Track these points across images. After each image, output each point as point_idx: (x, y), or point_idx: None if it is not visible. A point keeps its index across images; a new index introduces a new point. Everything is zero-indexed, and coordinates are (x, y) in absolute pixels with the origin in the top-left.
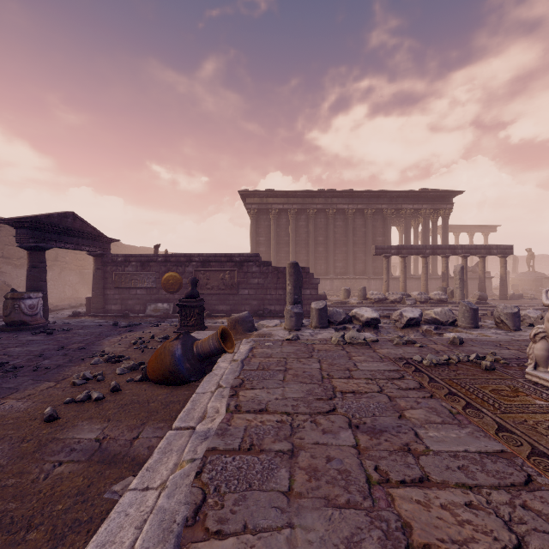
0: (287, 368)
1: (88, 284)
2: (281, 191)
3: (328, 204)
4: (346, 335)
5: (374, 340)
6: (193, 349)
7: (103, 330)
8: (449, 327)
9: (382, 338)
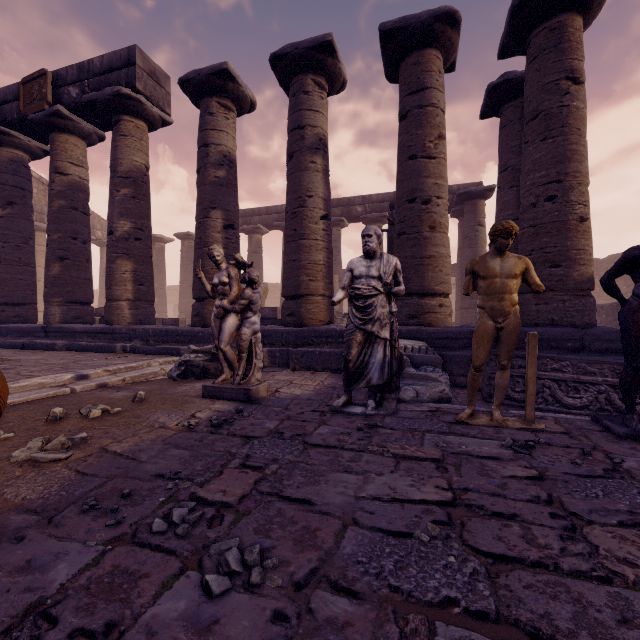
0: None
1: None
2: None
3: None
4: None
5: None
6: None
7: None
8: None
9: None
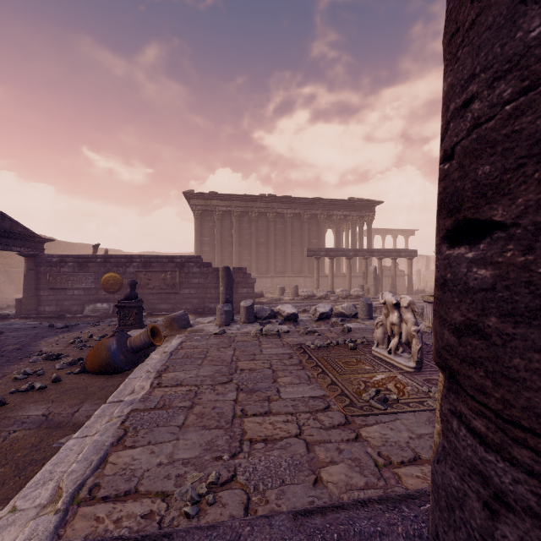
0: (207, 356)
1: (16, 283)
2: (225, 194)
3: (269, 208)
4: (264, 328)
5: (285, 331)
6: (127, 344)
7: (38, 332)
8: (352, 319)
9: (293, 329)
